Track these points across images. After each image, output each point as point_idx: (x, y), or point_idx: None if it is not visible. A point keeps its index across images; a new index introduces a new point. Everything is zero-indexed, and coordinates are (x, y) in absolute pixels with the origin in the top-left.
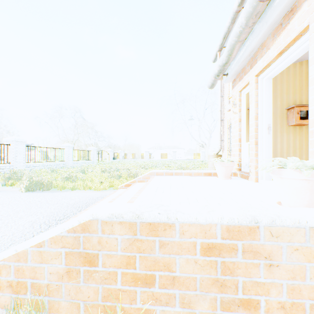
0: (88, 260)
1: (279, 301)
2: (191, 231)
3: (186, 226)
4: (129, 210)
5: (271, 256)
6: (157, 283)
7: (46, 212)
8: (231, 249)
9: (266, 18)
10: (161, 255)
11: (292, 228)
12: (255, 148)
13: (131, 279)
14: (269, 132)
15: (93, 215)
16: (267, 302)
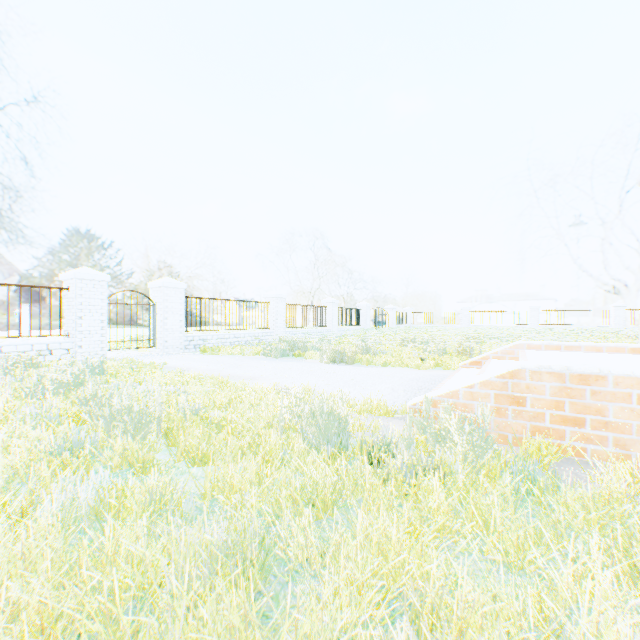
0: (515, 401)
1: None
2: (625, 383)
3: (620, 379)
4: (553, 364)
5: None
6: (587, 425)
7: (395, 382)
8: None
9: None
10: (591, 402)
11: None
12: None
13: (559, 420)
14: None
15: (520, 365)
16: None
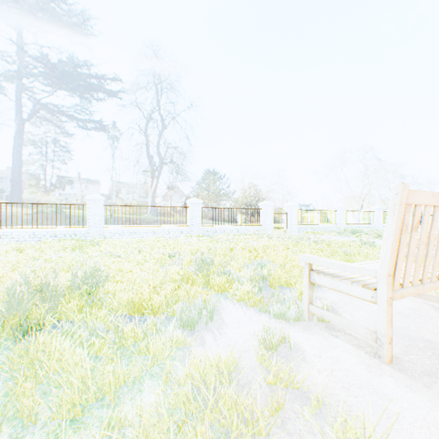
0: None
1: None
2: None
3: None
4: None
5: None
6: None
7: None
8: None
9: None
10: None
11: None
12: None
13: None
14: None
15: None
16: None
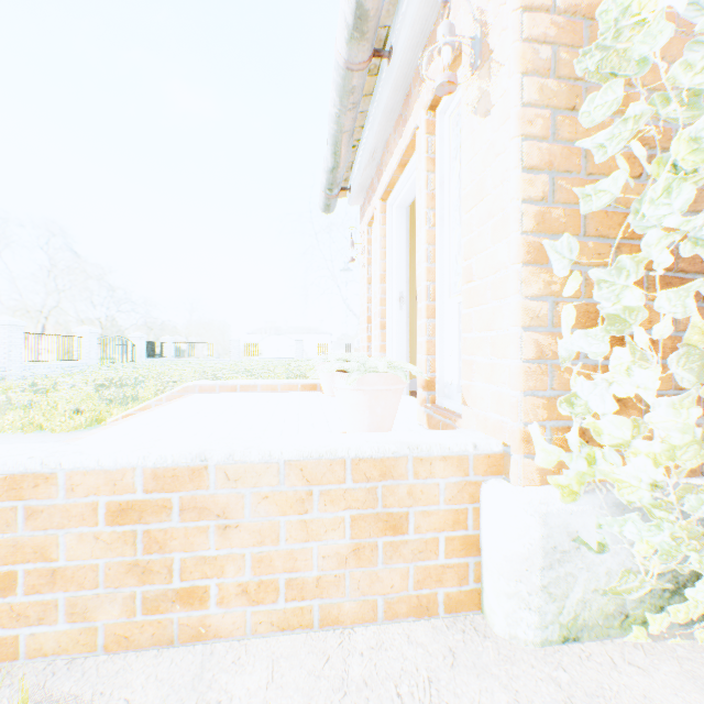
0: None
1: (241, 582)
2: (88, 485)
3: (80, 477)
4: None
5: (228, 513)
6: (21, 587)
7: None
8: (162, 508)
9: (378, 99)
10: (29, 533)
11: (260, 464)
12: (382, 336)
13: None
14: (402, 307)
15: None
16: (221, 588)
